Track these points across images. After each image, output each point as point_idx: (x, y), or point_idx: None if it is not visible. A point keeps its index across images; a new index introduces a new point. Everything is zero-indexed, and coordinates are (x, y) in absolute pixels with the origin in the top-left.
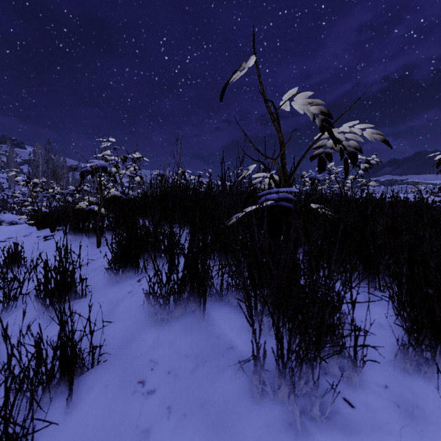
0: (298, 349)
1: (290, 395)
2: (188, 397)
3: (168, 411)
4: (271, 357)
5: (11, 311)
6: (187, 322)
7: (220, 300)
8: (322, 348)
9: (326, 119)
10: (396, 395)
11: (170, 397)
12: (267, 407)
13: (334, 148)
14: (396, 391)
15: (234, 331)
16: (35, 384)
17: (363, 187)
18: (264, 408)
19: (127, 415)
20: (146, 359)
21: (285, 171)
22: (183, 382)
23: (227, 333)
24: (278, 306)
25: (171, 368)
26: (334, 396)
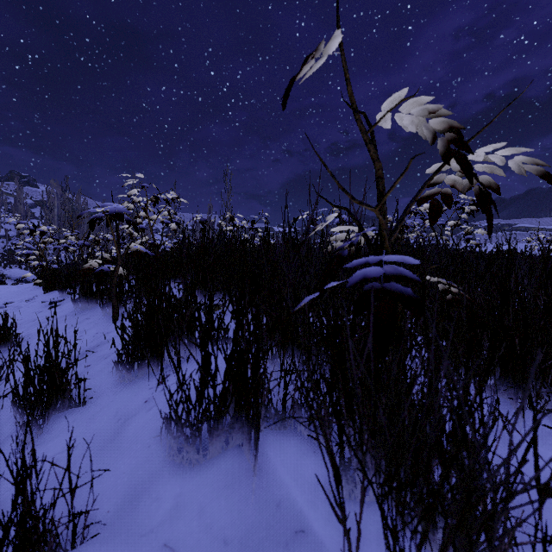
0: None
1: None
2: None
3: None
4: None
5: None
6: (228, 469)
7: (281, 427)
8: None
9: (458, 139)
10: None
11: None
12: None
13: (456, 186)
14: None
15: (306, 494)
16: None
17: (468, 237)
18: None
19: None
20: (158, 541)
21: (385, 224)
22: None
23: (294, 497)
24: (396, 496)
25: None
26: None
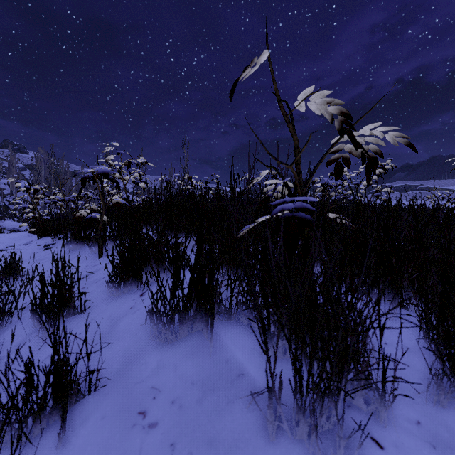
0: (319, 381)
1: (310, 433)
2: (194, 432)
3: (171, 448)
4: (286, 386)
5: (5, 327)
6: (193, 344)
7: (229, 319)
8: (344, 377)
9: (347, 120)
10: (431, 434)
11: (174, 432)
12: (284, 447)
13: (353, 152)
14: (430, 429)
15: (245, 355)
16: (24, 414)
17: (377, 194)
18: (281, 449)
19: (126, 452)
20: (148, 385)
21: (300, 178)
22: (188, 414)
23: (237, 356)
24: (296, 332)
25: (176, 398)
26: (360, 434)
